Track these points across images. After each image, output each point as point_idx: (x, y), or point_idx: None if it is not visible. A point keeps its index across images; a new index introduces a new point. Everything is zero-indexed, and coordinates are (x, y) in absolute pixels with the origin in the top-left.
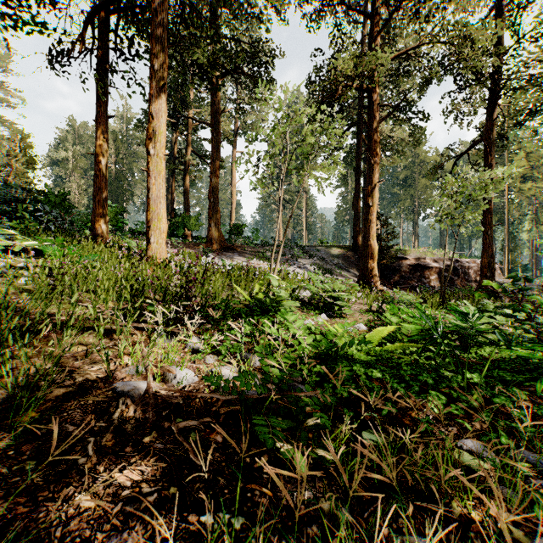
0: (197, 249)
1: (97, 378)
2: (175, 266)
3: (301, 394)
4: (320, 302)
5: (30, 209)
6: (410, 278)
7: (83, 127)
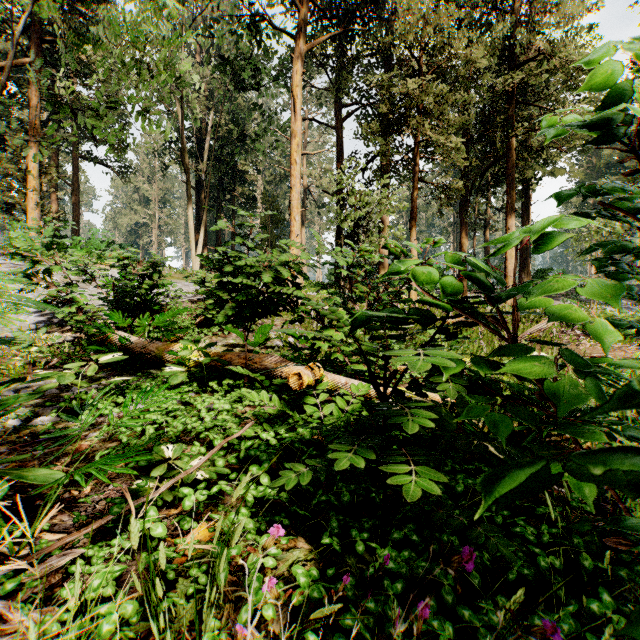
0: None
1: None
2: None
3: None
4: None
5: None
6: None
7: None
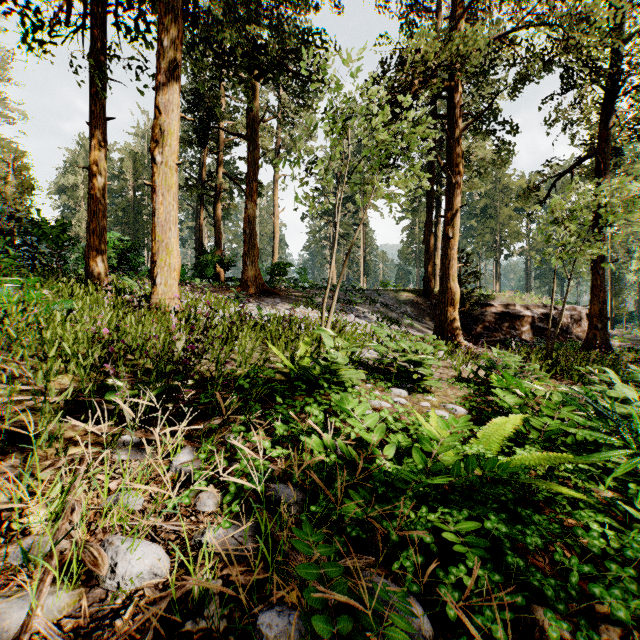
0: (228, 294)
1: None
2: (189, 317)
3: None
4: (390, 366)
5: (20, 244)
6: (496, 330)
7: None
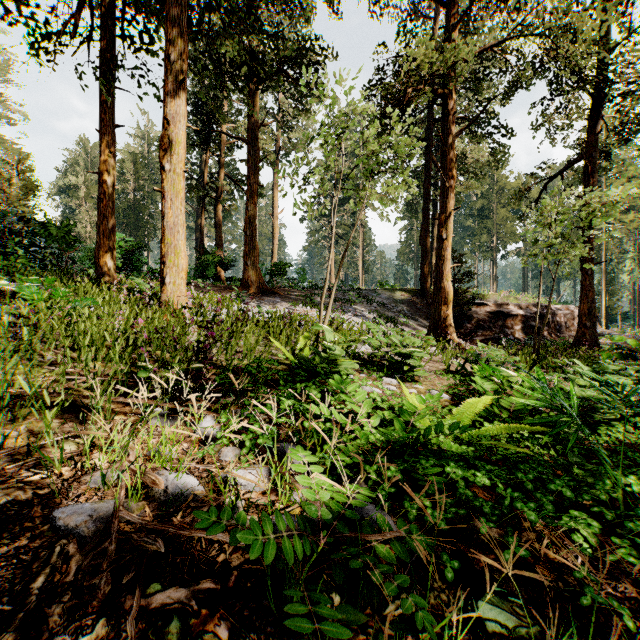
0: (229, 293)
1: (35, 497)
2: (196, 314)
3: (372, 537)
4: (383, 360)
5: (27, 245)
6: (490, 328)
7: (97, 148)
